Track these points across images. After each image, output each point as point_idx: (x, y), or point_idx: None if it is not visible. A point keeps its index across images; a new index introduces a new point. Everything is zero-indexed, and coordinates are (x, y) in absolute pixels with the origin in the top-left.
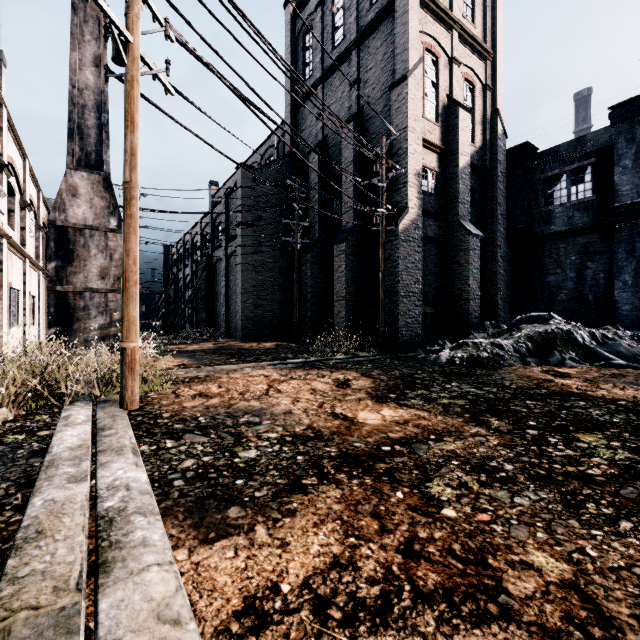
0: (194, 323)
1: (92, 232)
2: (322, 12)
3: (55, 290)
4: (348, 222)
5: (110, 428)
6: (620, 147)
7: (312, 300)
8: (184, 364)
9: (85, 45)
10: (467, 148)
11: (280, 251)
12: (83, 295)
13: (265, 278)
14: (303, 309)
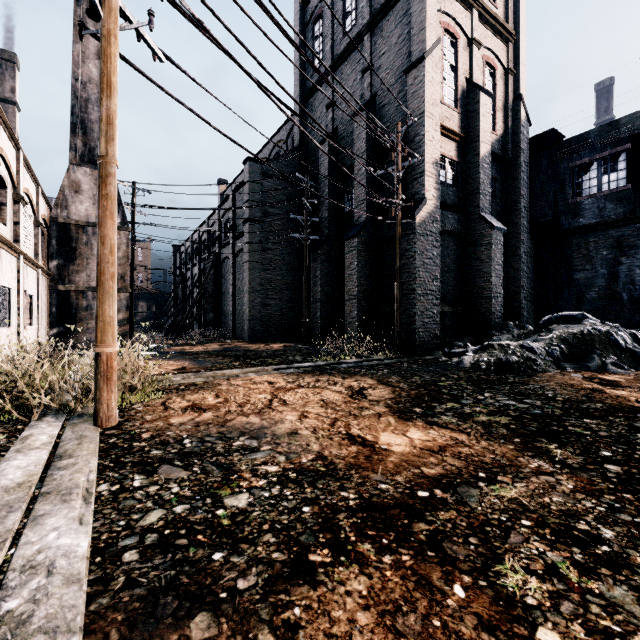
0: (202, 323)
1: (95, 229)
2: None
3: (57, 289)
4: (360, 216)
5: (70, 456)
6: None
7: (322, 299)
8: (183, 368)
9: (88, 37)
10: (488, 135)
11: (289, 248)
12: (86, 294)
13: (273, 276)
14: (312, 309)
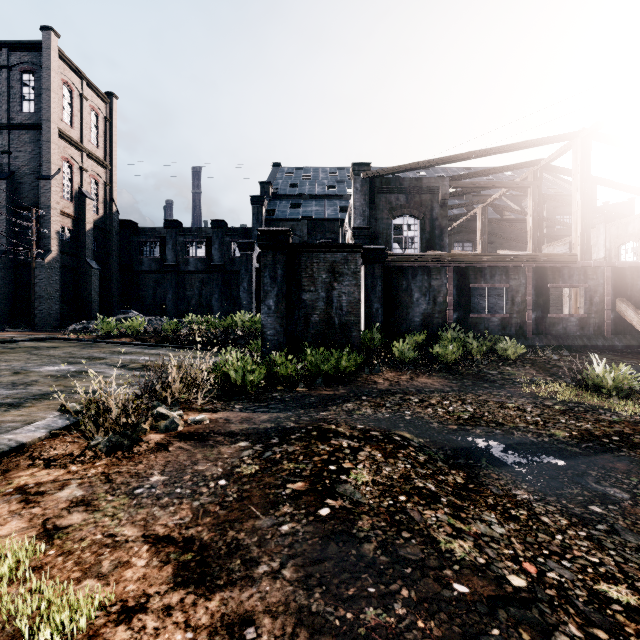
0: None
1: None
2: None
3: None
4: (1, 246)
5: None
6: (168, 239)
7: None
8: None
9: None
10: (92, 220)
11: None
12: None
13: None
14: None
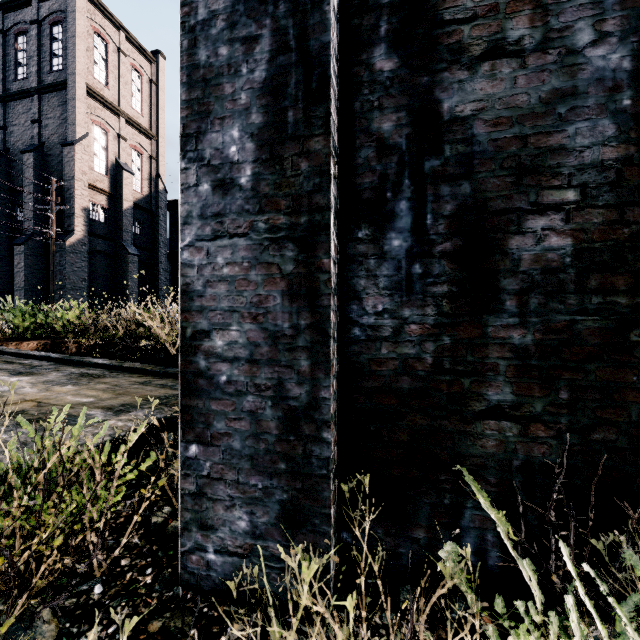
0: None
1: None
2: (4, 40)
3: None
4: (29, 229)
5: None
6: None
7: None
8: None
9: None
10: (131, 197)
11: None
12: None
13: None
14: None
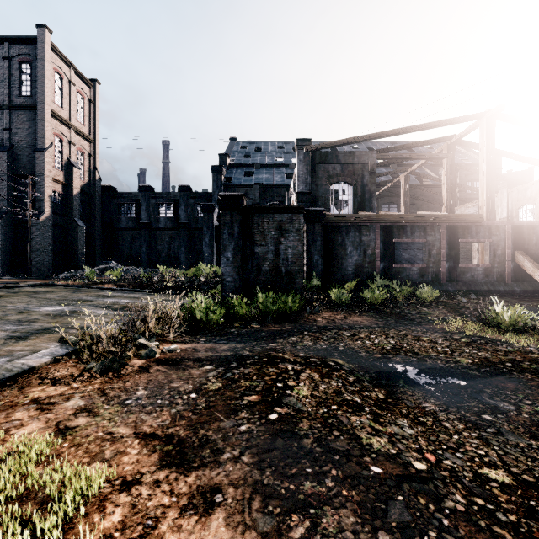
0: None
1: None
2: None
3: None
4: (3, 207)
5: None
6: (142, 201)
7: None
8: None
9: None
10: (79, 185)
11: None
12: None
13: None
14: None
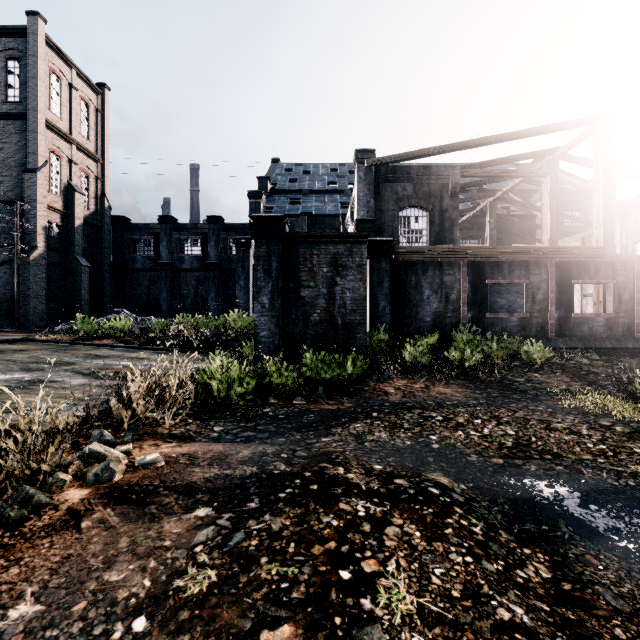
0: None
1: None
2: None
3: None
4: None
5: None
6: (162, 235)
7: None
8: None
9: None
10: (82, 215)
11: None
12: None
13: None
14: None
